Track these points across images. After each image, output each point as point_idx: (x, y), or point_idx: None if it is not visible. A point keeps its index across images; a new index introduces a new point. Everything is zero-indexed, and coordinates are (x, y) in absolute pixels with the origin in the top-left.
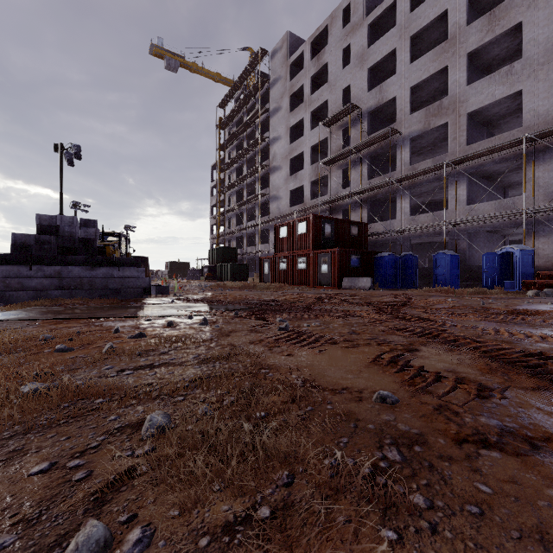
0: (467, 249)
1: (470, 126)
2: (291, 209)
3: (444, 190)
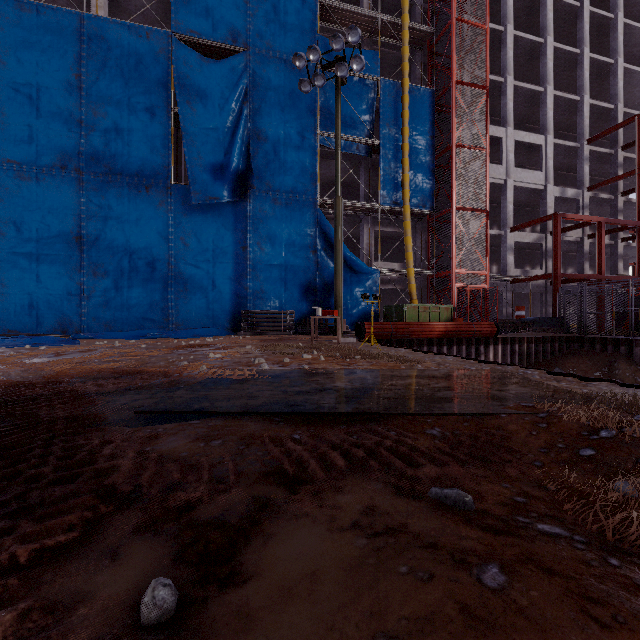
0: None
1: None
2: None
3: None
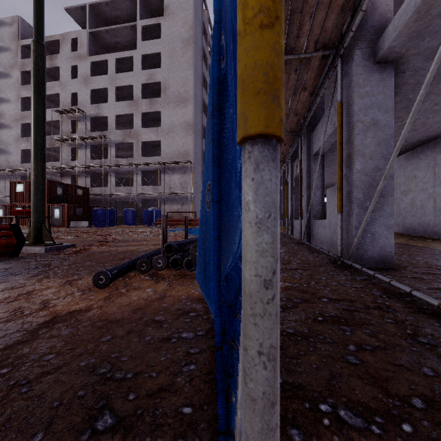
0: (142, 207)
1: (144, 147)
2: (23, 165)
3: (130, 177)
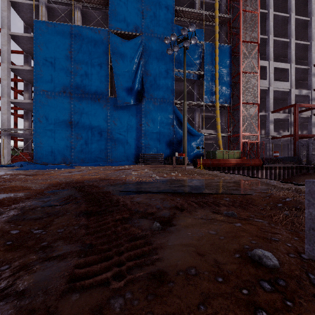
0: None
1: None
2: None
3: None
